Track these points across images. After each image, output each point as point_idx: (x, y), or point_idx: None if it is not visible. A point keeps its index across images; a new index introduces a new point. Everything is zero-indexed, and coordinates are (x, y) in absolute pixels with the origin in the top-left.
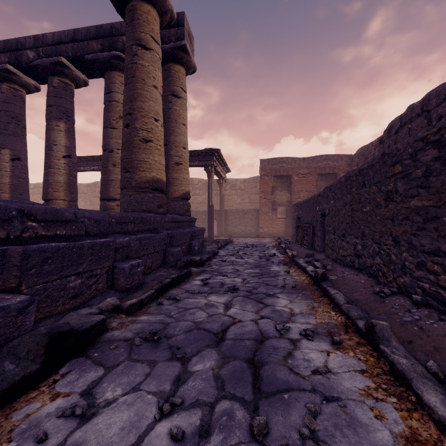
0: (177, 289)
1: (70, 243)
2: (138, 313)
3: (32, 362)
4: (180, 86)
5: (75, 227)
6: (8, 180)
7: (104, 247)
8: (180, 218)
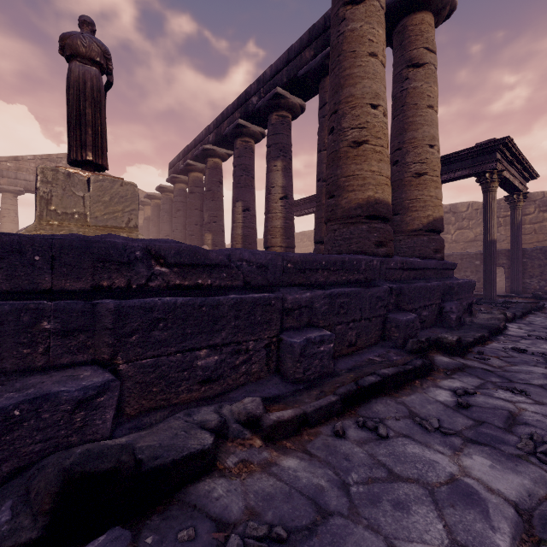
0: (389, 402)
1: (198, 298)
2: (289, 443)
3: (34, 518)
4: (423, 45)
5: (227, 275)
6: (240, 231)
7: (260, 306)
8: (419, 263)
